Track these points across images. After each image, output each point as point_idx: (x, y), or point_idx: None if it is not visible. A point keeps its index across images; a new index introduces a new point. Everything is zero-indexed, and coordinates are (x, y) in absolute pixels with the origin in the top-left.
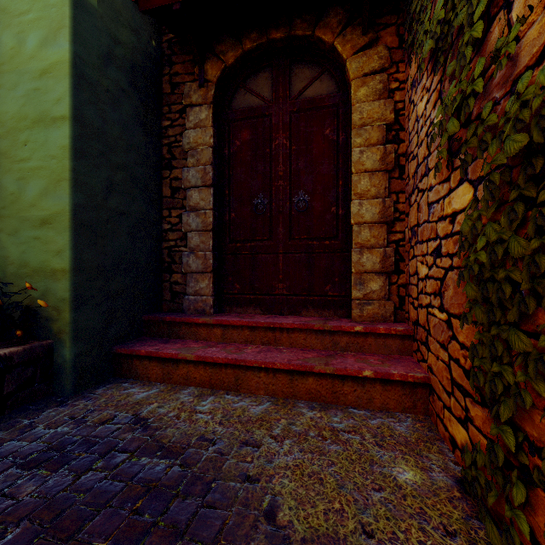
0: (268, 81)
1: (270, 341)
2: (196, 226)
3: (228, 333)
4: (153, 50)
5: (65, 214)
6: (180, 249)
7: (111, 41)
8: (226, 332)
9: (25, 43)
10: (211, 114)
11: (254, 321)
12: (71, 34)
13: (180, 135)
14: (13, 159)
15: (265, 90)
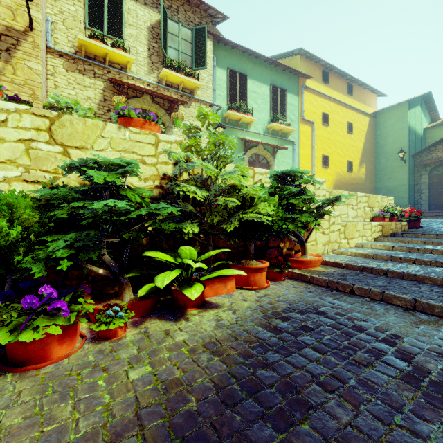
0: (441, 169)
1: (442, 214)
2: (424, 196)
3: (433, 213)
4: (413, 165)
5: (406, 197)
6: (419, 200)
7: (410, 170)
8: (432, 213)
9: (398, 175)
10: (427, 176)
11: (439, 211)
12: (407, 174)
13: (419, 180)
14: (396, 190)
15: (441, 170)
